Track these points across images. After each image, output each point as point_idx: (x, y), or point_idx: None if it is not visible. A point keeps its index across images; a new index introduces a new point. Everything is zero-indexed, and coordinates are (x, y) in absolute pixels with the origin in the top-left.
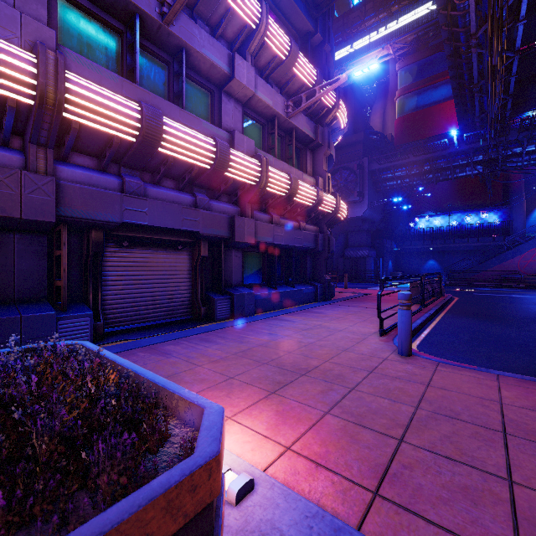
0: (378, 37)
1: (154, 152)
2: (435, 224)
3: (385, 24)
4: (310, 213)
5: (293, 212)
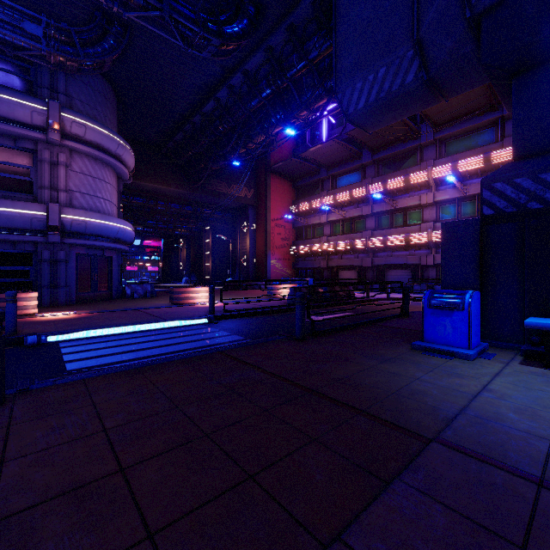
0: None
1: (388, 246)
2: None
3: None
4: None
5: None
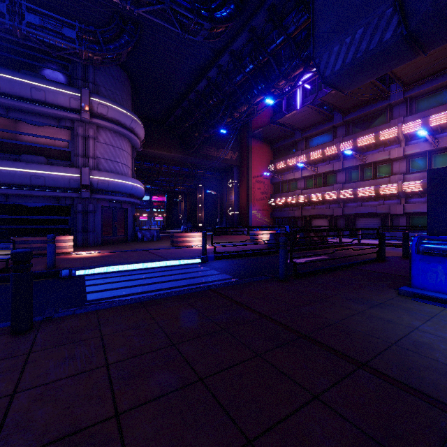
0: None
1: (358, 197)
2: None
3: None
4: None
5: None
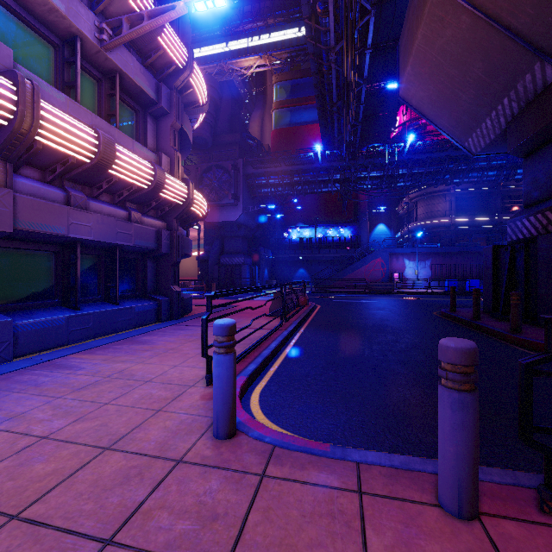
0: (256, 43)
1: None
2: (305, 235)
3: (263, 33)
4: (149, 200)
5: (118, 195)
